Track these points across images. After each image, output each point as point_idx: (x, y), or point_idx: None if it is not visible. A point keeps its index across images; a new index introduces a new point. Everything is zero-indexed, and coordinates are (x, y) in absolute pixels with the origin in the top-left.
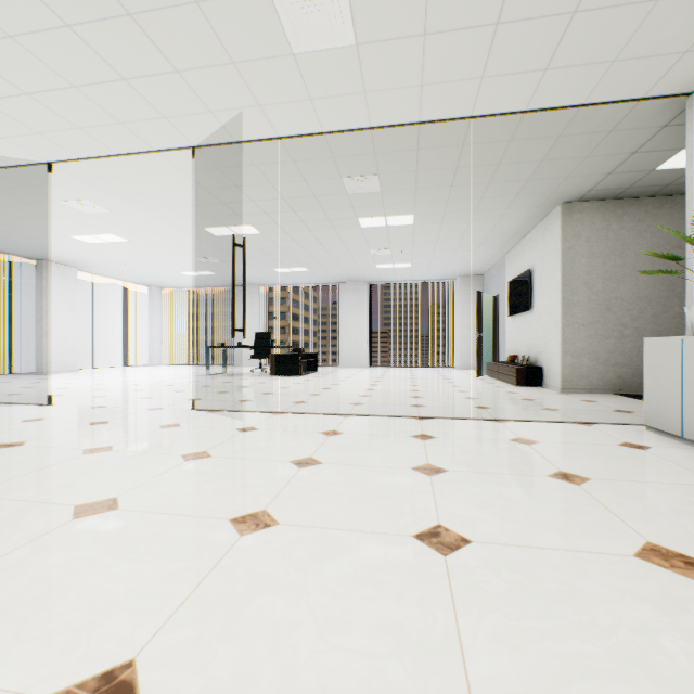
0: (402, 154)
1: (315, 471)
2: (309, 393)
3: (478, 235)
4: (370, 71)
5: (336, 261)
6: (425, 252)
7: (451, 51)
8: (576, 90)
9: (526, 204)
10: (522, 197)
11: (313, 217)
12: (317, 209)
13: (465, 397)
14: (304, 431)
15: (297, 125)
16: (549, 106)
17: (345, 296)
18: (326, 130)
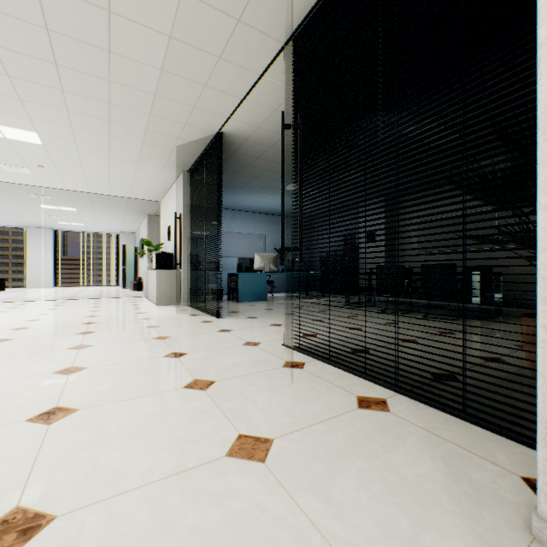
0: (62, 194)
1: (17, 308)
2: (5, 298)
3: (119, 219)
4: (41, 179)
5: (24, 217)
6: (91, 220)
7: (73, 182)
8: (124, 195)
9: (133, 213)
10: (129, 211)
11: (7, 200)
12: (10, 198)
13: (99, 295)
14: (9, 305)
15: (3, 180)
16: (118, 196)
17: (32, 237)
18: (19, 183)
